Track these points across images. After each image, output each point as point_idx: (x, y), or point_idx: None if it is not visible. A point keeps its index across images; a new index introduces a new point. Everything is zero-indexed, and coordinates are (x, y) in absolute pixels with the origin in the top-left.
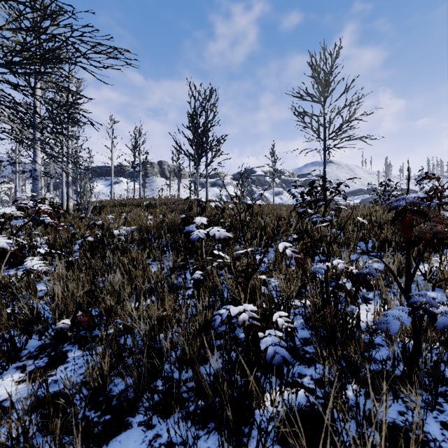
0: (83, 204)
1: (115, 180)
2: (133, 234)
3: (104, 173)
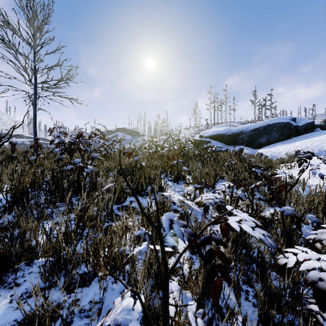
0: None
1: None
2: None
3: None
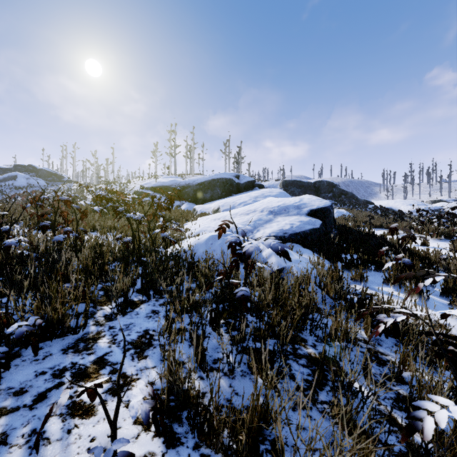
0: None
1: None
2: None
3: None
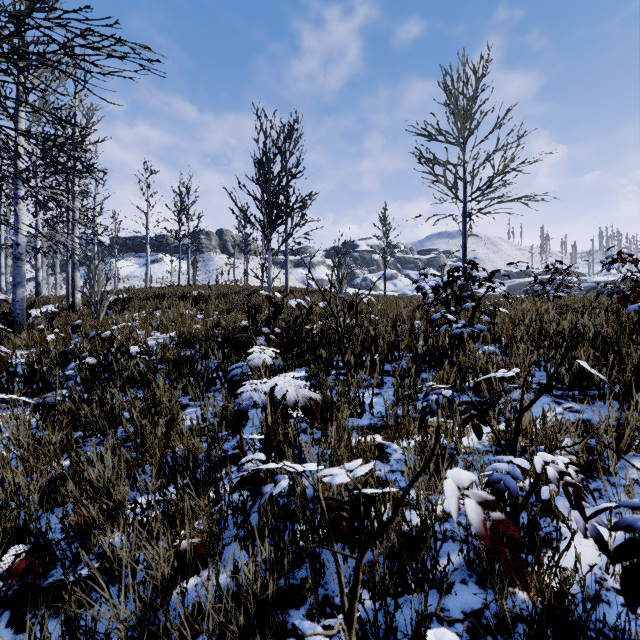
0: (94, 297)
1: (154, 258)
2: (164, 350)
3: (138, 247)
